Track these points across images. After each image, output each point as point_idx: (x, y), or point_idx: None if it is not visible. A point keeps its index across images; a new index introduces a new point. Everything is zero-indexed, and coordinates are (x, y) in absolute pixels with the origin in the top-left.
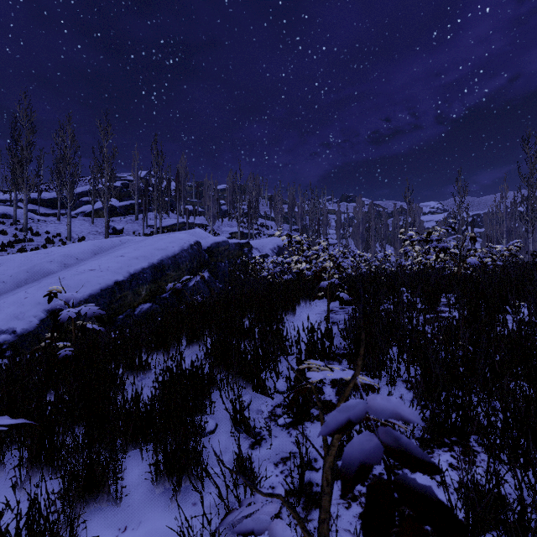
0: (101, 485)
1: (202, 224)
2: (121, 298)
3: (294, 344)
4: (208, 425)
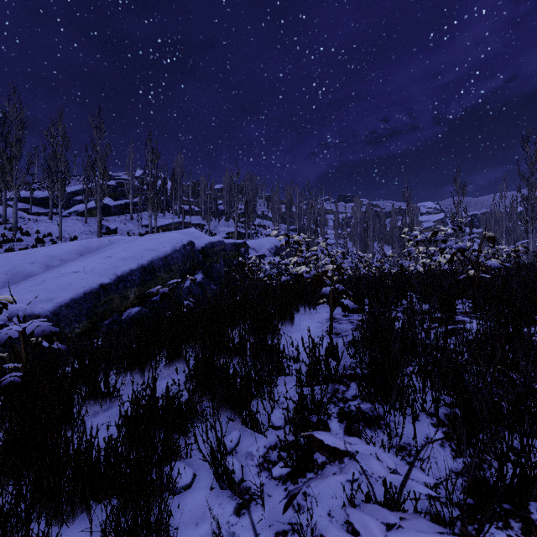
0: None
1: (199, 224)
2: (106, 302)
3: (292, 361)
4: (183, 477)
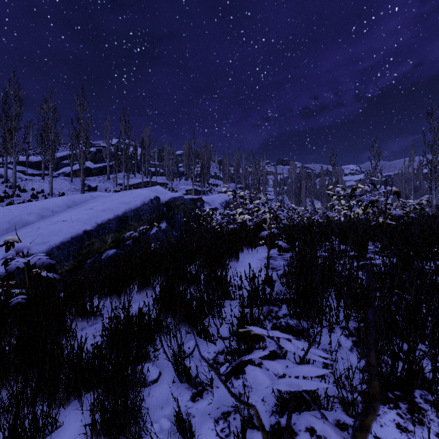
0: None
1: (163, 183)
2: (89, 245)
3: (237, 289)
4: (151, 374)
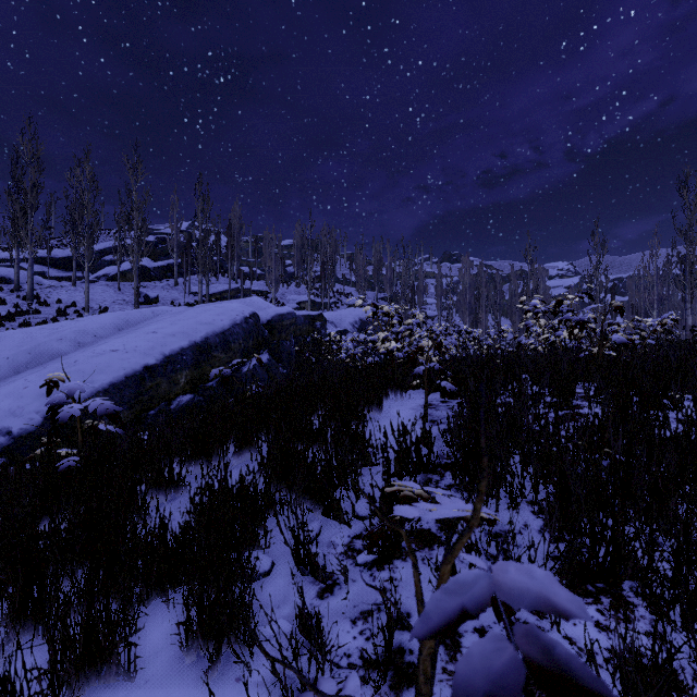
0: (108, 652)
1: (262, 291)
2: (152, 387)
3: (379, 450)
4: (261, 564)
